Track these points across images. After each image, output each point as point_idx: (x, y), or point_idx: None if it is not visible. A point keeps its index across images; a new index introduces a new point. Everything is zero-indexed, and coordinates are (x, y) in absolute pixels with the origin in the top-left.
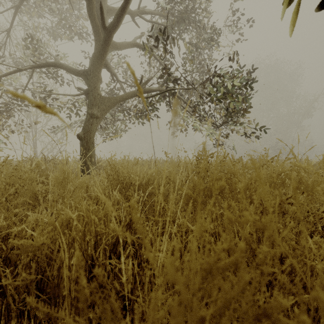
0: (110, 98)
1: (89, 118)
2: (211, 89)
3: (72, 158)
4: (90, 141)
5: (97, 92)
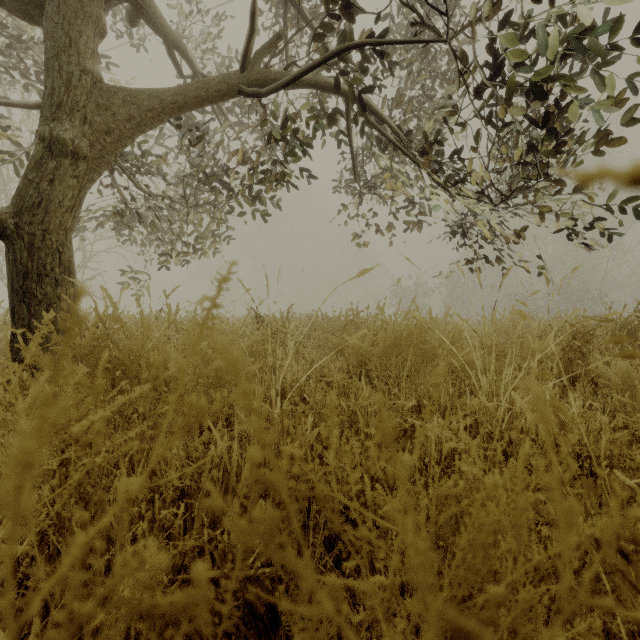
0: (134, 92)
1: (44, 156)
2: (508, 46)
3: (138, 312)
4: (48, 244)
5: (81, 65)
